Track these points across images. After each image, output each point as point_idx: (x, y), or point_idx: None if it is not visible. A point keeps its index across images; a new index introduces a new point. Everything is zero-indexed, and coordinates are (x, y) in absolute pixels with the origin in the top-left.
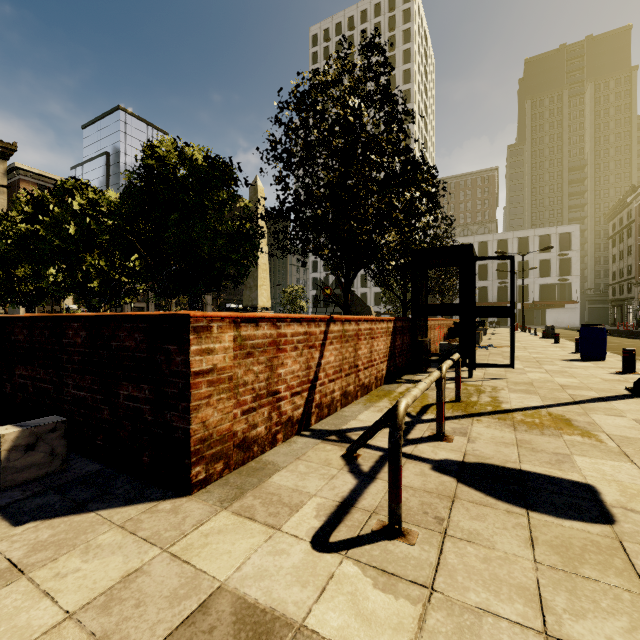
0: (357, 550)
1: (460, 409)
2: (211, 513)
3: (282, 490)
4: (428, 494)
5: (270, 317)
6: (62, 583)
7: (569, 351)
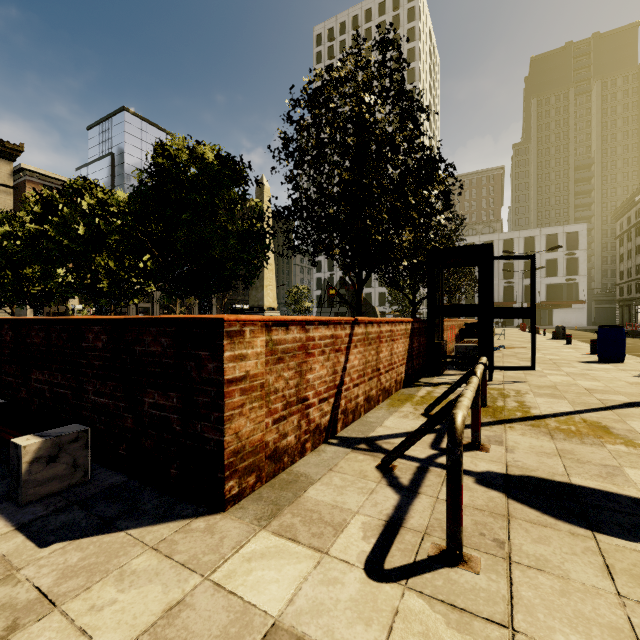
0: (417, 579)
1: (488, 415)
2: (249, 533)
3: (321, 506)
4: (479, 512)
5: (300, 320)
6: (99, 618)
7: (584, 352)
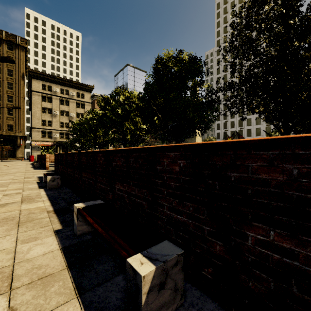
0: None
1: None
2: None
3: None
4: None
5: None
6: None
7: None
